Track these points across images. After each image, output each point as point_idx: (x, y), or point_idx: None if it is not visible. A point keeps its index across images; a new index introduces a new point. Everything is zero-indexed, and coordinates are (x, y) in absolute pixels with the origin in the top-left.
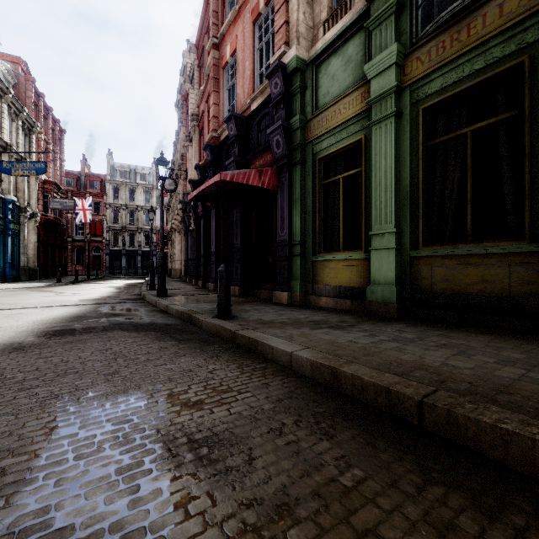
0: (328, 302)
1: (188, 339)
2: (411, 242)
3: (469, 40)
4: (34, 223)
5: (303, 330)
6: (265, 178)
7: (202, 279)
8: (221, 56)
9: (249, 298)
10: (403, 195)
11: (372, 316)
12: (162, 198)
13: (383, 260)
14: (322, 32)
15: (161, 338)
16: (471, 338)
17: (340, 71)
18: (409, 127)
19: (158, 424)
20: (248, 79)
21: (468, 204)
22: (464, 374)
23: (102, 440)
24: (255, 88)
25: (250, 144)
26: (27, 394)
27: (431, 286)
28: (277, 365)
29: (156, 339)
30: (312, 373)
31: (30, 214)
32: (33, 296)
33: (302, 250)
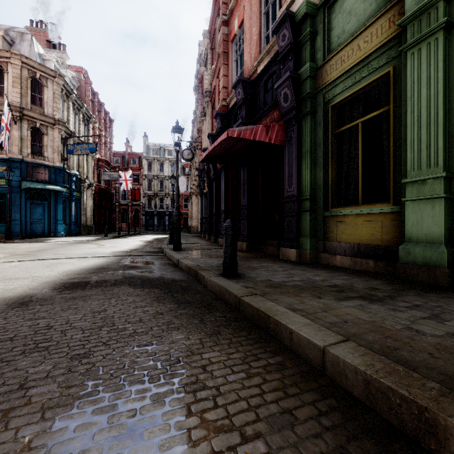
0: (344, 261)
1: (188, 302)
2: None
3: None
4: (90, 191)
5: (326, 301)
6: (272, 133)
7: (214, 234)
8: (229, 30)
9: (256, 254)
10: None
11: (409, 282)
12: (177, 162)
13: (424, 213)
14: None
15: (161, 299)
16: None
17: (359, 2)
18: None
19: None
20: (254, 44)
21: None
22: None
23: None
24: (262, 51)
25: (257, 106)
26: None
27: None
28: (299, 360)
29: (156, 300)
30: (369, 397)
31: (88, 184)
32: (81, 248)
33: (312, 205)
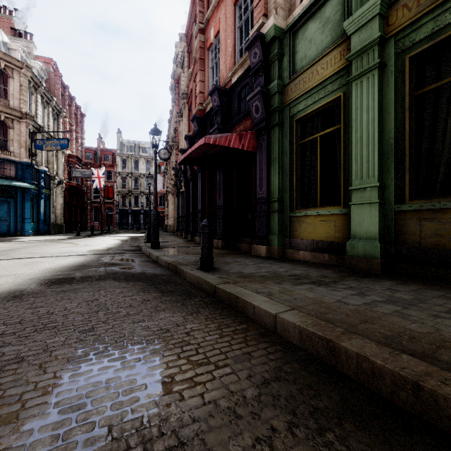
0: (306, 256)
1: (171, 291)
2: (395, 196)
3: None
4: (61, 188)
5: (285, 285)
6: (245, 140)
7: (190, 233)
8: (206, 38)
9: (230, 250)
10: (387, 148)
11: (353, 271)
12: (155, 163)
13: (365, 215)
14: None
15: (146, 290)
16: None
17: (318, 33)
18: (394, 78)
19: (113, 417)
20: (229, 55)
21: None
22: None
23: (36, 441)
24: (236, 63)
25: (231, 113)
26: None
27: (420, 242)
28: (259, 326)
29: (141, 290)
30: (301, 342)
31: (58, 181)
32: (54, 247)
33: (280, 206)
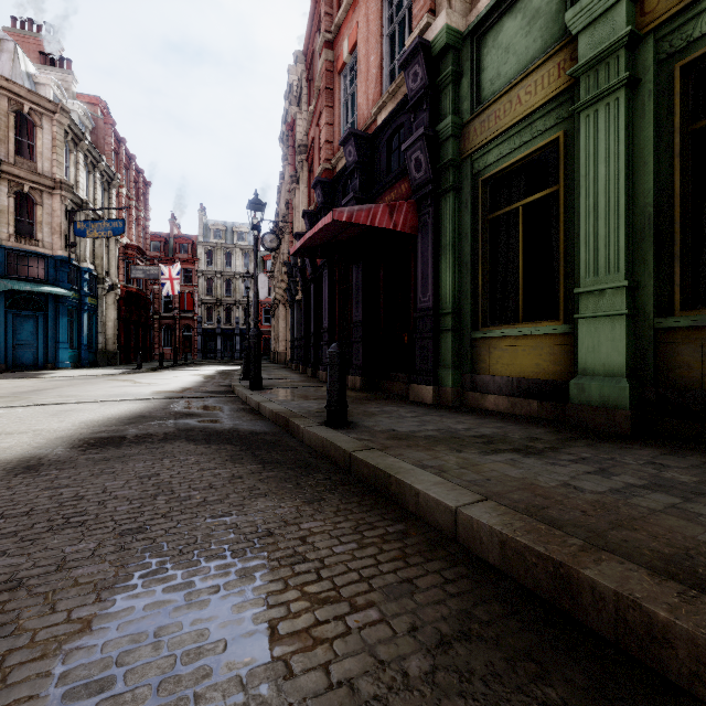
0: (500, 403)
1: (278, 462)
2: (656, 303)
3: None
4: (113, 296)
5: (468, 455)
6: (399, 216)
7: (311, 365)
8: (336, 56)
9: (375, 393)
10: (641, 223)
11: (582, 429)
12: (256, 254)
13: (602, 335)
14: None
15: (237, 458)
16: None
17: (519, 36)
18: (653, 103)
19: None
20: (373, 81)
21: None
22: None
23: None
24: (384, 92)
25: (376, 173)
26: None
27: (701, 381)
28: (427, 527)
29: (230, 460)
30: (505, 561)
31: (109, 285)
32: (101, 386)
33: (456, 322)
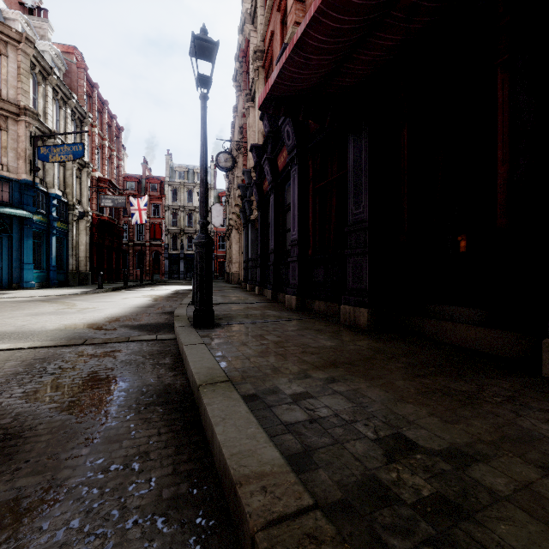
0: None
1: None
2: None
3: None
4: (85, 223)
5: None
6: None
7: (271, 286)
8: None
9: (413, 343)
10: None
11: None
12: (203, 121)
13: None
14: None
15: None
16: None
17: None
18: None
19: None
20: None
21: None
22: None
23: None
24: None
25: None
26: None
27: None
28: None
29: None
30: None
31: (81, 212)
32: (15, 314)
33: None
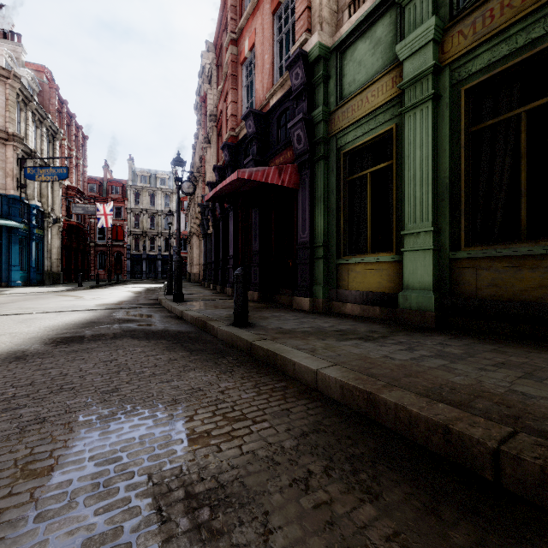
0: (354, 309)
1: (200, 350)
2: (451, 242)
3: (524, 4)
4: (57, 228)
5: (329, 341)
6: (285, 175)
7: (220, 283)
8: (239, 51)
9: (268, 304)
10: (442, 189)
11: (406, 325)
12: (178, 199)
13: (418, 263)
14: (347, 15)
15: (171, 348)
16: (533, 355)
17: (368, 55)
18: (449, 111)
19: (151, 467)
20: (267, 73)
21: (522, 196)
22: (543, 406)
23: (77, 488)
24: (275, 82)
25: (269, 141)
26: (10, 416)
27: (476, 292)
28: (300, 384)
29: (166, 349)
30: (343, 397)
31: (54, 219)
32: (52, 301)
33: (325, 252)
